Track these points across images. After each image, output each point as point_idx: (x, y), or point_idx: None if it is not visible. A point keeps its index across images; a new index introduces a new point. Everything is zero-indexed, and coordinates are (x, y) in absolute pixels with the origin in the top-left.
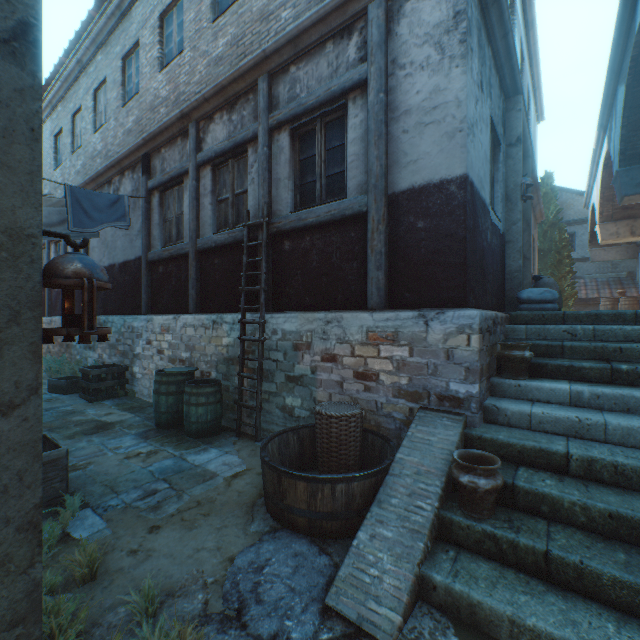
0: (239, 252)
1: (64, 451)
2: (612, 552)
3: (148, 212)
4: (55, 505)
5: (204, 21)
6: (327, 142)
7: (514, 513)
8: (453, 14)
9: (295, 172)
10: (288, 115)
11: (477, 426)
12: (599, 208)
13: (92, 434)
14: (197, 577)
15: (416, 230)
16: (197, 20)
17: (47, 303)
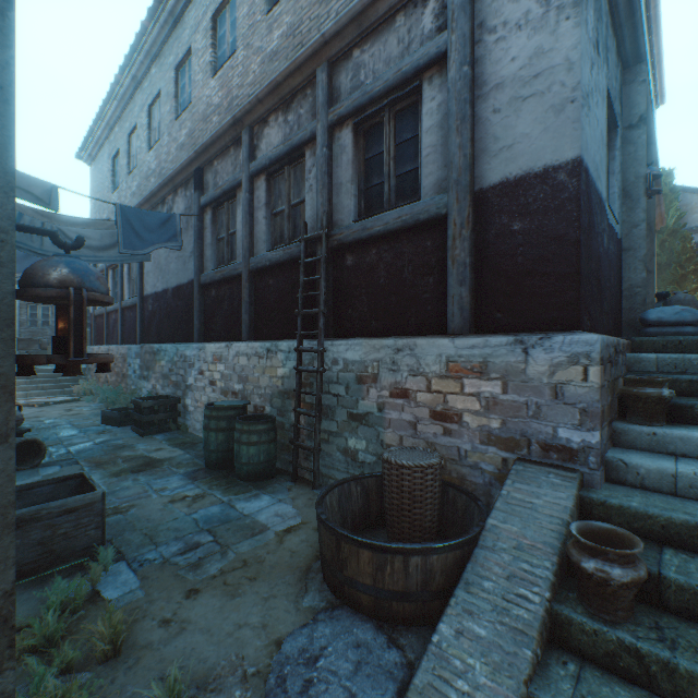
0: (295, 270)
1: (99, 494)
2: None
3: (200, 231)
4: (89, 555)
5: (258, 14)
6: (397, 135)
7: (662, 616)
8: None
9: (359, 174)
10: (351, 107)
11: (597, 487)
12: None
13: (139, 472)
14: (235, 665)
15: (511, 234)
16: (250, 14)
17: (105, 331)
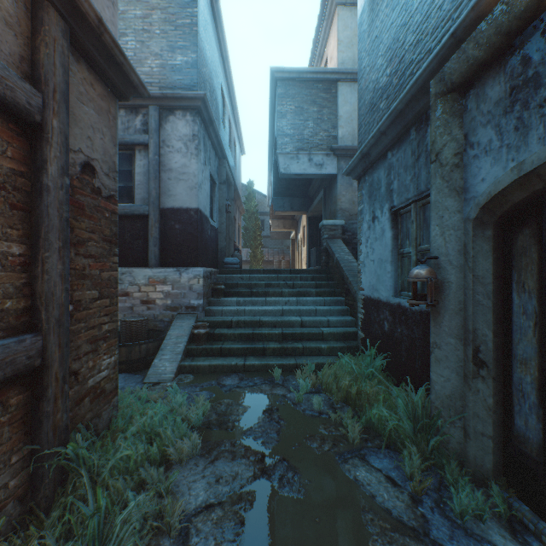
0: None
1: None
2: (239, 343)
3: None
4: None
5: None
6: (120, 166)
7: (213, 342)
8: (193, 134)
9: None
10: None
11: (202, 317)
12: (271, 211)
13: None
14: None
15: (175, 229)
16: None
17: None
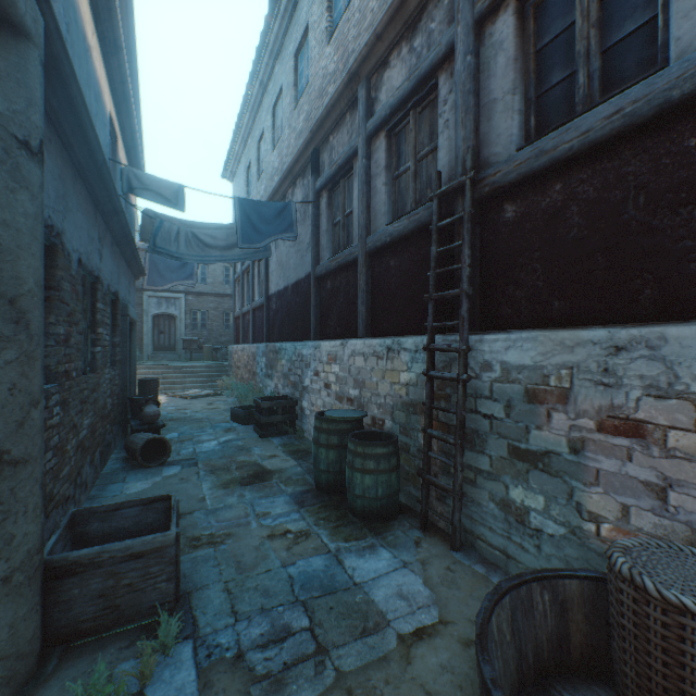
0: (424, 243)
1: (171, 536)
2: None
3: (316, 218)
4: (159, 614)
5: None
6: None
7: None
8: None
9: (525, 77)
10: None
11: None
12: None
13: (246, 485)
14: None
15: None
16: None
17: (241, 331)
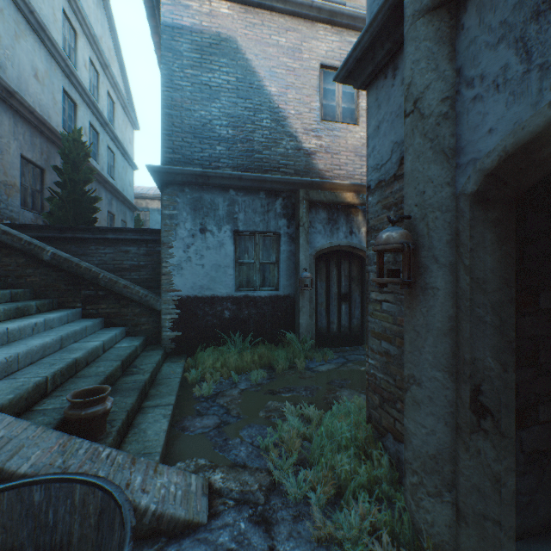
0: None
1: None
2: (116, 399)
3: None
4: None
5: None
6: None
7: None
8: None
9: None
10: None
11: None
12: None
13: None
14: None
15: None
16: None
17: None
